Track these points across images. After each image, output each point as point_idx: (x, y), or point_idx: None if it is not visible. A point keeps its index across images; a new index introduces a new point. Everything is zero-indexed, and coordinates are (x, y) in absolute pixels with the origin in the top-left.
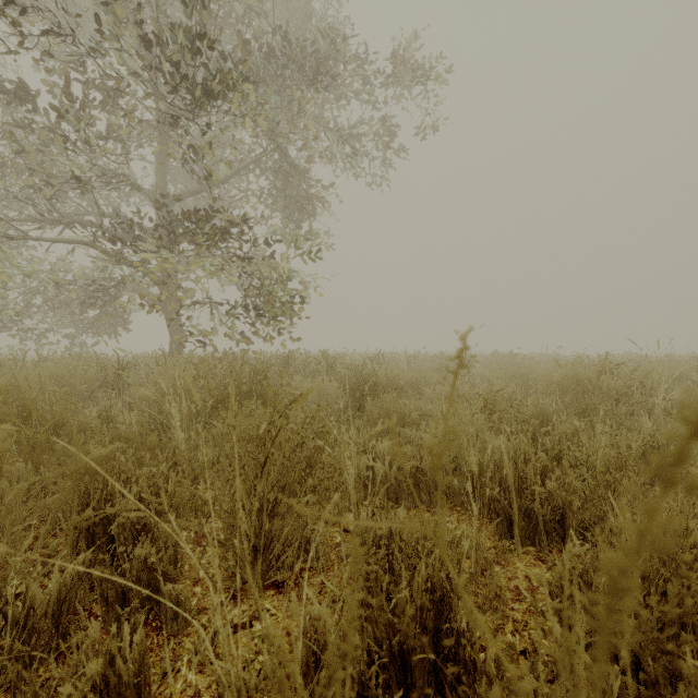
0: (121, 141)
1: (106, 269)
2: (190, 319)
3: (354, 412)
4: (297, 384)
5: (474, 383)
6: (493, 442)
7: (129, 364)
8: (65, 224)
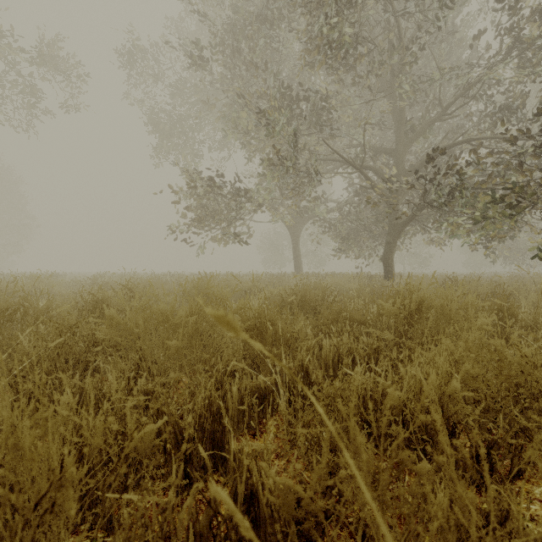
0: None
1: None
2: None
3: None
4: None
5: None
6: None
7: None
8: None
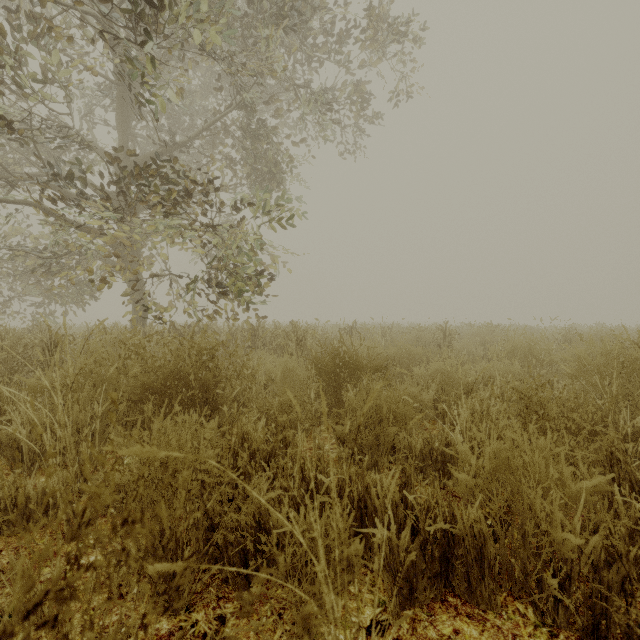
0: (58, 80)
1: (55, 233)
2: (142, 286)
3: (329, 401)
4: (256, 365)
5: (460, 358)
6: (577, 484)
7: (82, 337)
8: (5, 181)
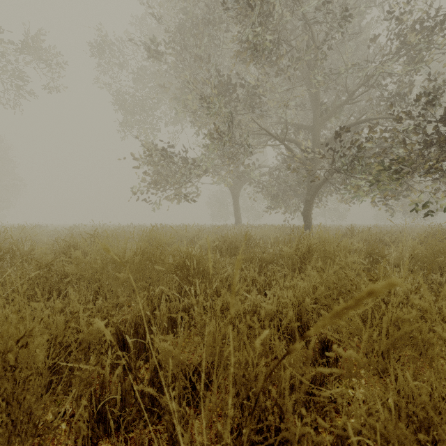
0: None
1: None
2: None
3: None
4: None
5: None
6: None
7: None
8: None
